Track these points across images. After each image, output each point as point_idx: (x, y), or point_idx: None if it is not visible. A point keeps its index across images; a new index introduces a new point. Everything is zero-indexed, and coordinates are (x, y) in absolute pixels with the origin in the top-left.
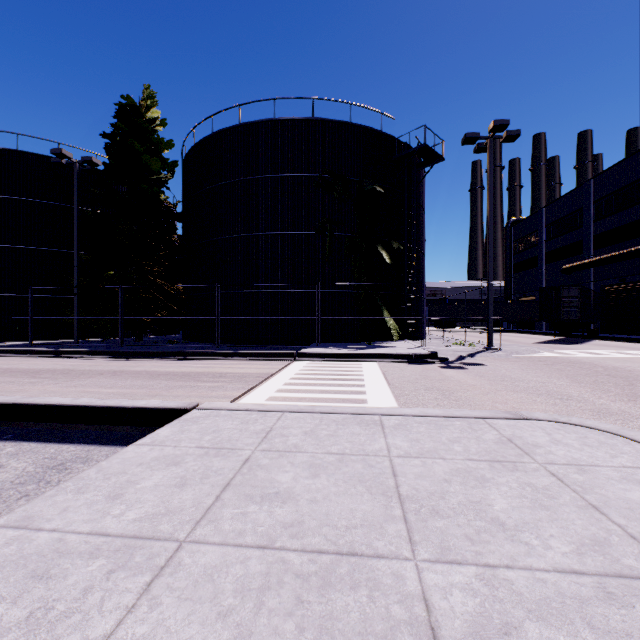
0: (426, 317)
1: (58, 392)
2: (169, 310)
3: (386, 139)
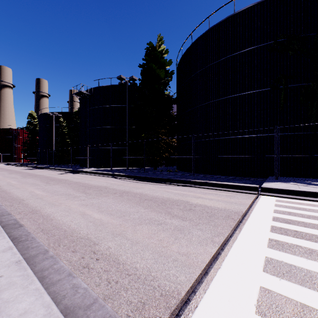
0: None
1: (69, 211)
2: (169, 153)
3: None
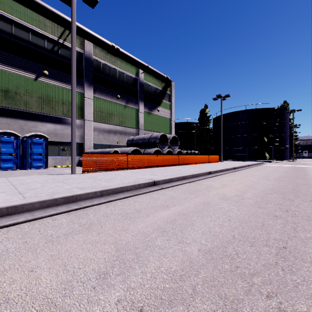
0: (273, 154)
1: None
2: (210, 153)
3: (267, 109)
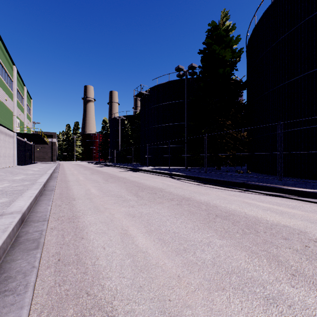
0: None
1: (109, 224)
2: (237, 150)
3: None
